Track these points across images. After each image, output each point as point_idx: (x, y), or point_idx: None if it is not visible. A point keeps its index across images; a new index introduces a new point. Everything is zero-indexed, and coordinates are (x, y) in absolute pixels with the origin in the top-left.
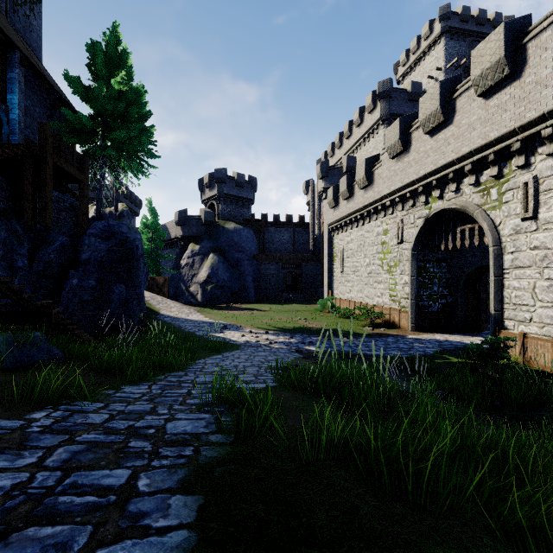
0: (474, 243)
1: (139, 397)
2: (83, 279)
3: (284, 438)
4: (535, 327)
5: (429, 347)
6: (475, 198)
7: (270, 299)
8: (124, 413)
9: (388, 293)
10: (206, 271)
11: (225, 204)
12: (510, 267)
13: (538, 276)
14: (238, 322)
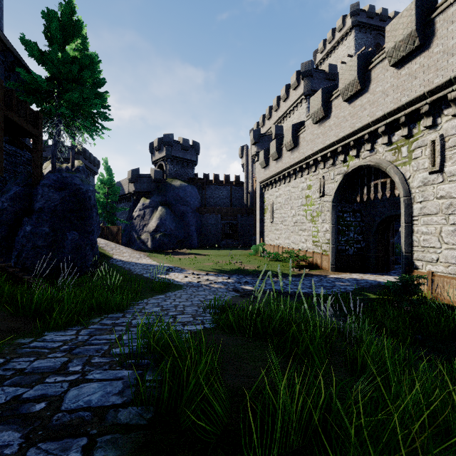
0: (384, 196)
1: (57, 347)
2: (36, 226)
3: (221, 413)
4: (441, 267)
5: (348, 285)
6: (388, 155)
7: (210, 245)
8: (23, 373)
9: (311, 239)
10: (155, 222)
11: (172, 164)
12: (418, 214)
13: (444, 222)
14: (182, 265)
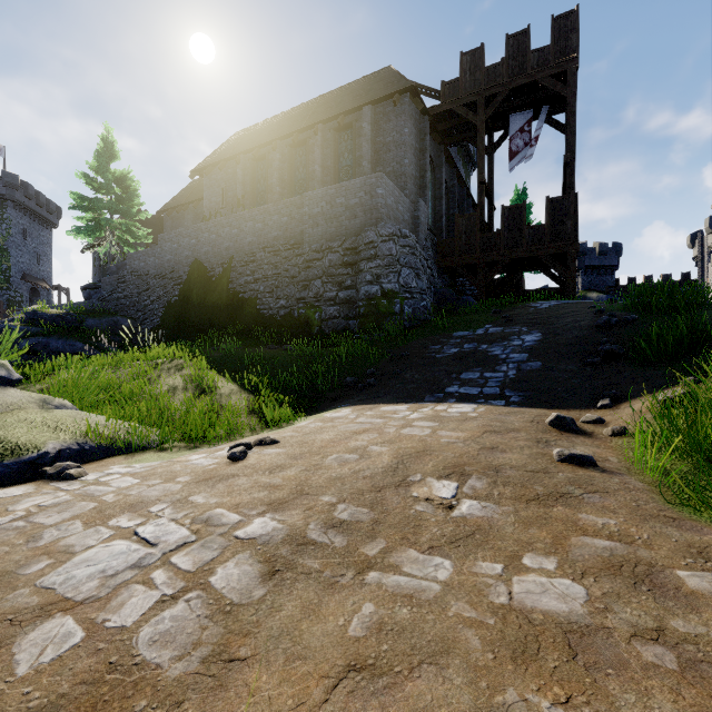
0: None
1: None
2: None
3: None
4: None
5: None
6: None
7: None
8: None
9: None
10: None
11: (585, 275)
12: None
13: None
14: None
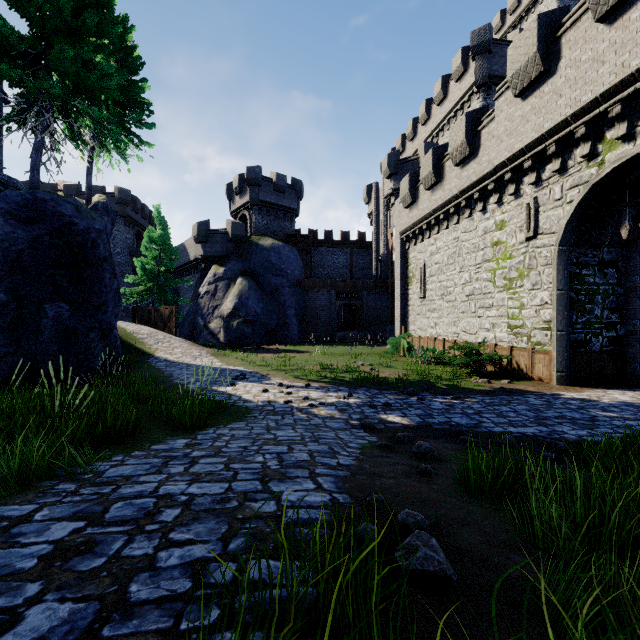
0: None
1: None
2: None
3: None
4: None
5: (628, 418)
6: None
7: (319, 340)
8: None
9: (505, 323)
10: (231, 301)
11: (259, 214)
12: None
13: None
14: (265, 369)
